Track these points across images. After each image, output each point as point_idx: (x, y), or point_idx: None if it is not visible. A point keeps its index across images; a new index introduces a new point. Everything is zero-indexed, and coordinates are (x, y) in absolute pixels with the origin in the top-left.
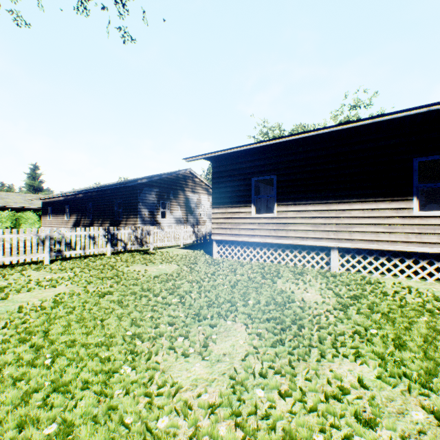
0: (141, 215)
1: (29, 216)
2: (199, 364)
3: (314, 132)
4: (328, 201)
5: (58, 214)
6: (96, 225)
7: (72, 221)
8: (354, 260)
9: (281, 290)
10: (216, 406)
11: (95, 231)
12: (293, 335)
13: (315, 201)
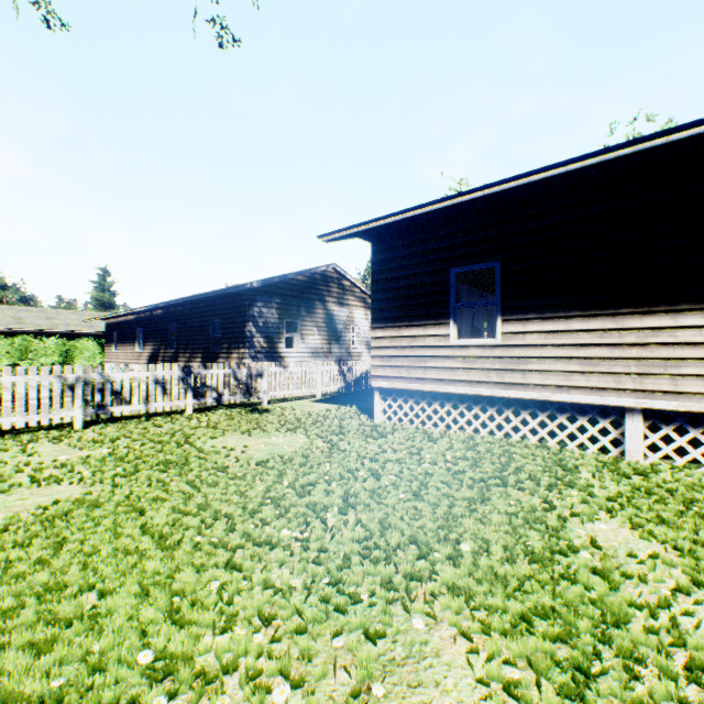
0: (252, 343)
1: (87, 345)
2: None
3: (596, 157)
4: (620, 311)
5: (127, 342)
6: (182, 359)
7: (147, 353)
8: (683, 437)
9: (531, 510)
10: None
11: (166, 370)
12: None
13: (589, 311)
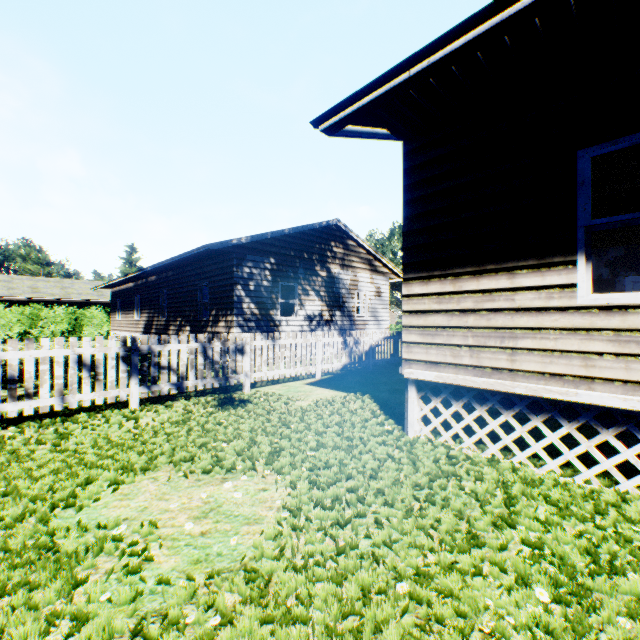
0: (241, 310)
1: (95, 313)
2: None
3: None
4: None
5: (127, 310)
6: (172, 328)
7: (143, 321)
8: None
9: None
10: None
11: (97, 346)
12: None
13: None
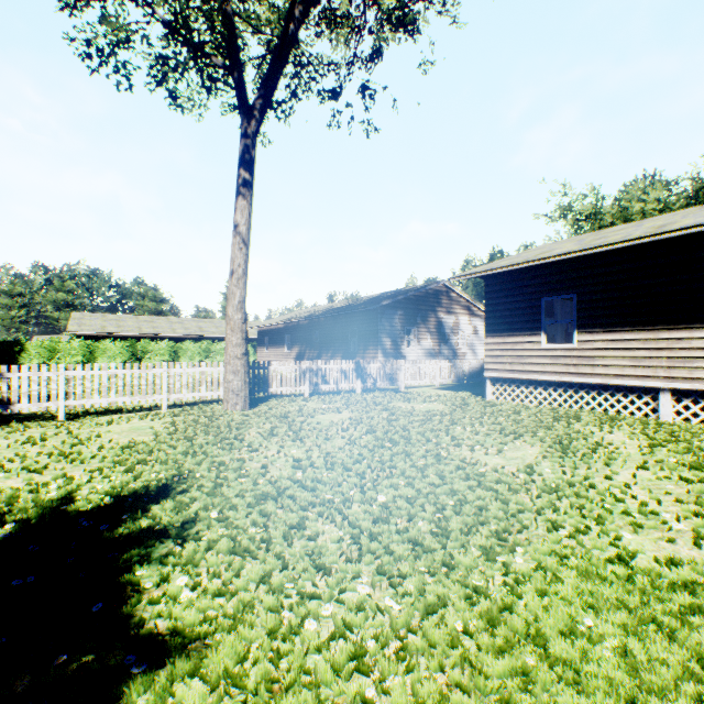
0: (383, 346)
1: None
2: (497, 459)
3: (628, 242)
4: (656, 327)
5: (276, 345)
6: (324, 358)
7: (294, 353)
8: (696, 406)
9: (577, 430)
10: (515, 471)
11: (346, 364)
12: (581, 454)
13: (635, 327)
